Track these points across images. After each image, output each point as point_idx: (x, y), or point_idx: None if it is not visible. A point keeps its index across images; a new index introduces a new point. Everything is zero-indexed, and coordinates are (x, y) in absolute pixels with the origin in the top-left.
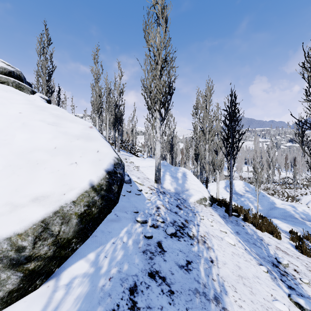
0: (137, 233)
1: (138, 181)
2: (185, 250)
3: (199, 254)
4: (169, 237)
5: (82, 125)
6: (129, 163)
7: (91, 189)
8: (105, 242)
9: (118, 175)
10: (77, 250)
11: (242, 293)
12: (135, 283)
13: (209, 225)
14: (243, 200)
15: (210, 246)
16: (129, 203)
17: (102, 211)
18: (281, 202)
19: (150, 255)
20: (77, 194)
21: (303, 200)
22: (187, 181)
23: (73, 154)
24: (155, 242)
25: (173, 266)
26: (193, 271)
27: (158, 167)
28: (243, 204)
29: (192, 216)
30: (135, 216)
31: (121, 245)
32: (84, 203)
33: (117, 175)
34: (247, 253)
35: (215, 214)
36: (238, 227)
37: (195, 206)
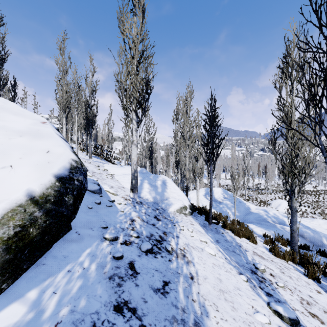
0: (104, 254)
1: (110, 190)
2: (162, 269)
3: (178, 271)
4: (144, 255)
5: (32, 119)
6: (103, 170)
7: (29, 202)
8: (56, 271)
9: (75, 182)
10: (9, 290)
11: (224, 311)
12: (95, 324)
13: (189, 236)
14: (221, 207)
15: (190, 259)
16: (97, 217)
17: (47, 231)
18: (255, 207)
19: (118, 281)
20: (3, 209)
21: (273, 204)
22: (167, 189)
23: (9, 155)
24: (126, 263)
25: (146, 291)
26: (170, 294)
27: (134, 174)
28: (222, 211)
29: (171, 228)
30: (103, 233)
31: (79, 272)
32: (16, 223)
33: (73, 182)
34: (227, 262)
35: (195, 223)
36: (218, 235)
37: (174, 216)
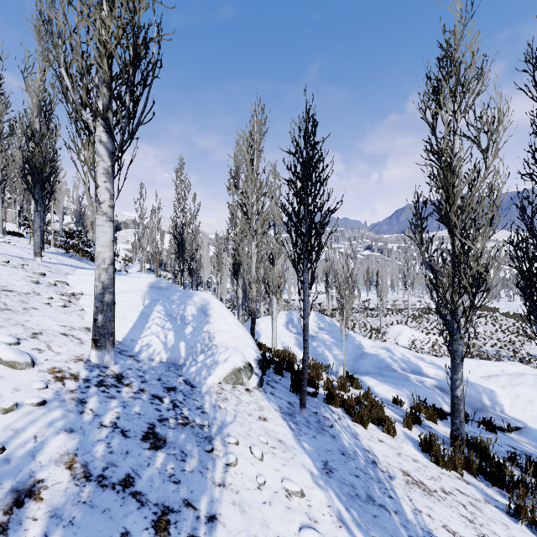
0: None
1: (3, 354)
2: None
3: None
4: None
5: None
6: (50, 284)
7: None
8: None
9: None
10: None
11: None
12: None
13: (254, 487)
14: (315, 346)
15: None
16: None
17: None
18: (371, 344)
19: None
20: None
21: (391, 333)
22: (208, 324)
23: None
24: None
25: None
26: None
27: (102, 297)
28: (317, 353)
29: (198, 470)
30: None
31: None
32: None
33: None
34: None
35: (271, 411)
36: (324, 438)
37: (218, 402)
